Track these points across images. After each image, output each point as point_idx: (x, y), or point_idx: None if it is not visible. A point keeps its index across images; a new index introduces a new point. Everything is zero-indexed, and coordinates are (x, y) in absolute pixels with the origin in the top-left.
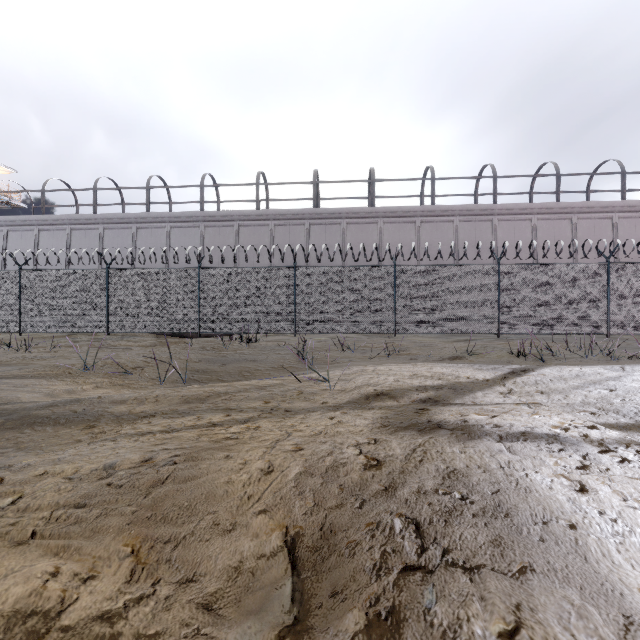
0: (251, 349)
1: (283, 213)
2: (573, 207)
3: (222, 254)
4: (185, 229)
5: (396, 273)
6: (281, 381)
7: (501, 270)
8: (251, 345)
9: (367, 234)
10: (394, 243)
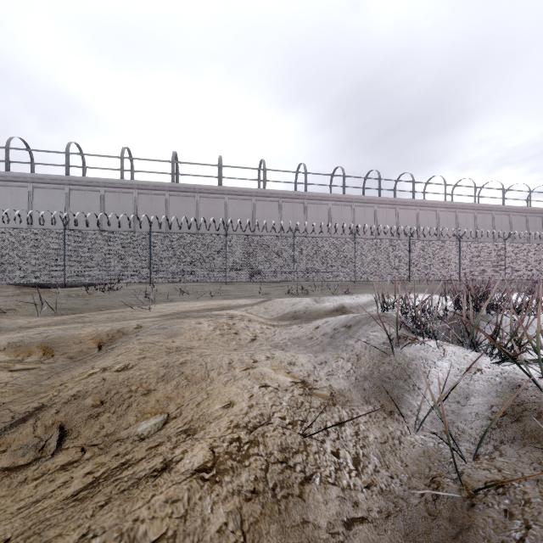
0: (112, 295)
1: (146, 184)
2: (352, 198)
3: (86, 219)
4: (49, 190)
5: (227, 240)
6: (123, 310)
7: (295, 240)
8: (112, 292)
9: (216, 206)
10: (236, 214)
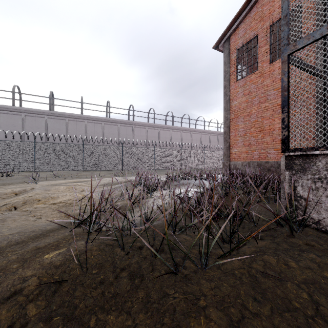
0: (9, 179)
1: (31, 110)
2: (158, 126)
3: None
4: None
5: (84, 147)
6: (21, 184)
7: (123, 148)
8: (9, 177)
9: (79, 126)
10: (92, 131)
